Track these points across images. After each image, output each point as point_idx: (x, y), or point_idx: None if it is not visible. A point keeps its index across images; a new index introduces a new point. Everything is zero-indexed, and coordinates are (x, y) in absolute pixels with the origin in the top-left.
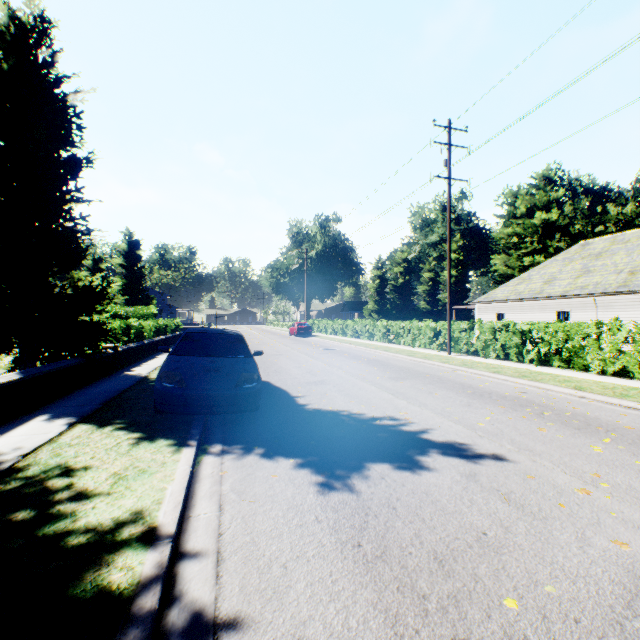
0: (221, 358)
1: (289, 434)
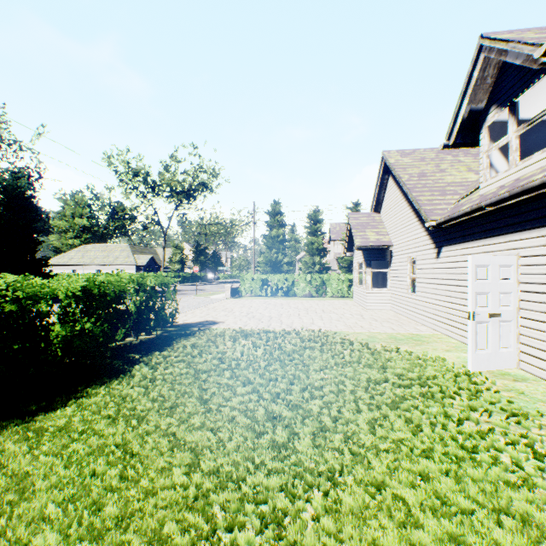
0: None
1: None
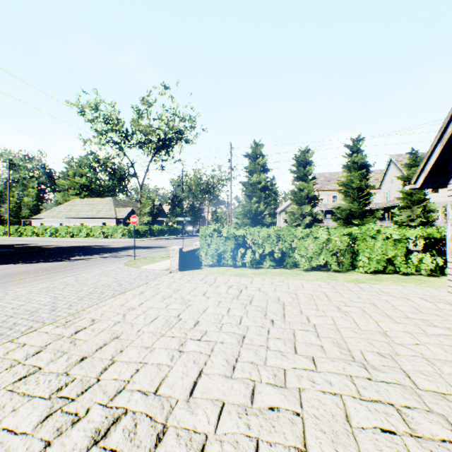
0: None
1: None
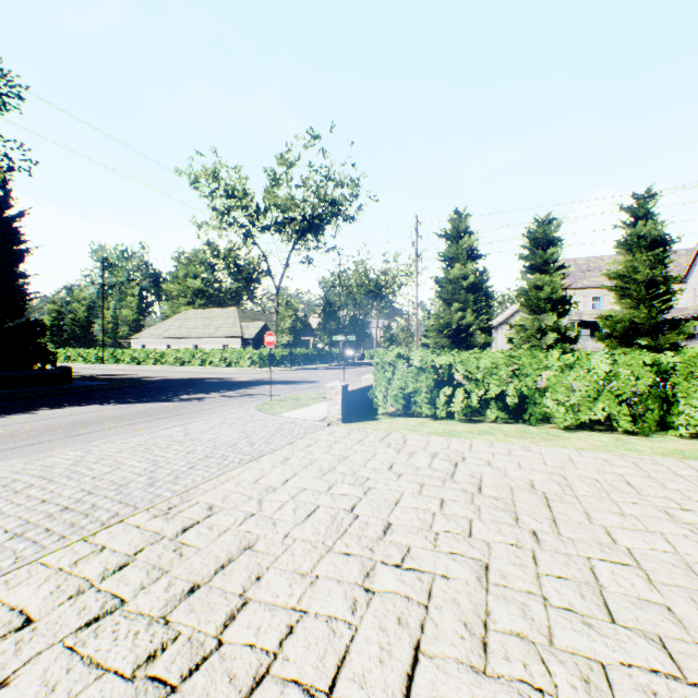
0: None
1: None
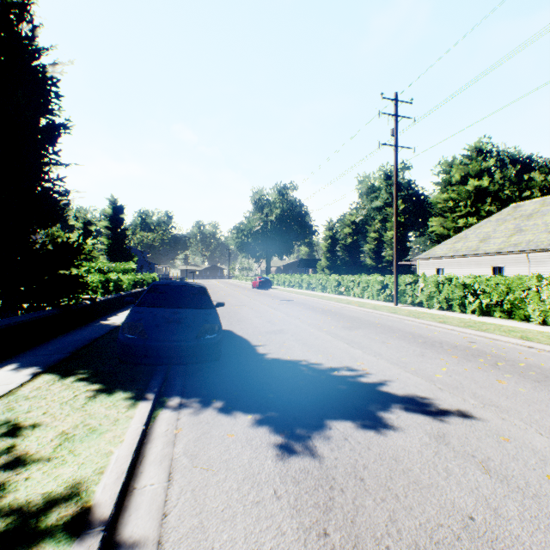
0: (184, 309)
1: (248, 385)
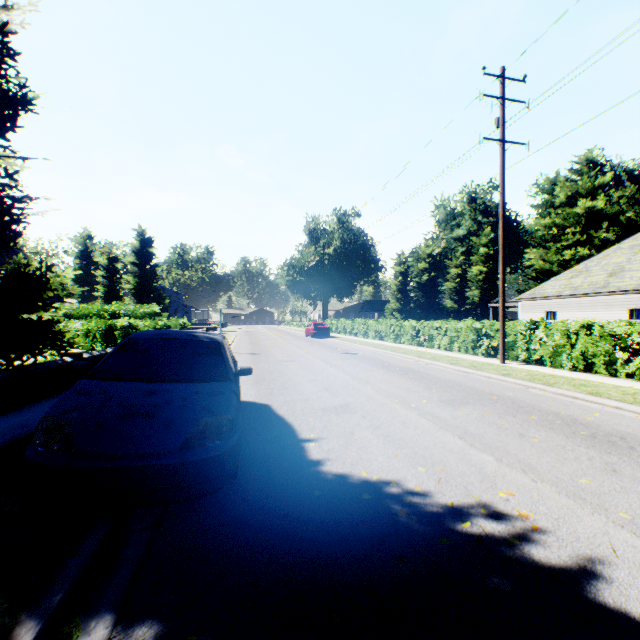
0: (171, 384)
1: (282, 571)
